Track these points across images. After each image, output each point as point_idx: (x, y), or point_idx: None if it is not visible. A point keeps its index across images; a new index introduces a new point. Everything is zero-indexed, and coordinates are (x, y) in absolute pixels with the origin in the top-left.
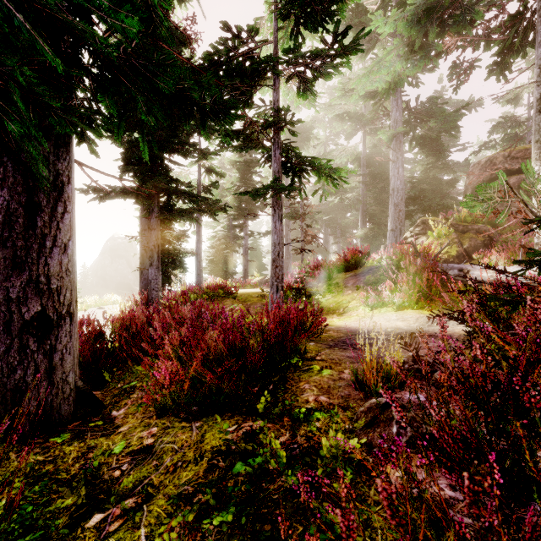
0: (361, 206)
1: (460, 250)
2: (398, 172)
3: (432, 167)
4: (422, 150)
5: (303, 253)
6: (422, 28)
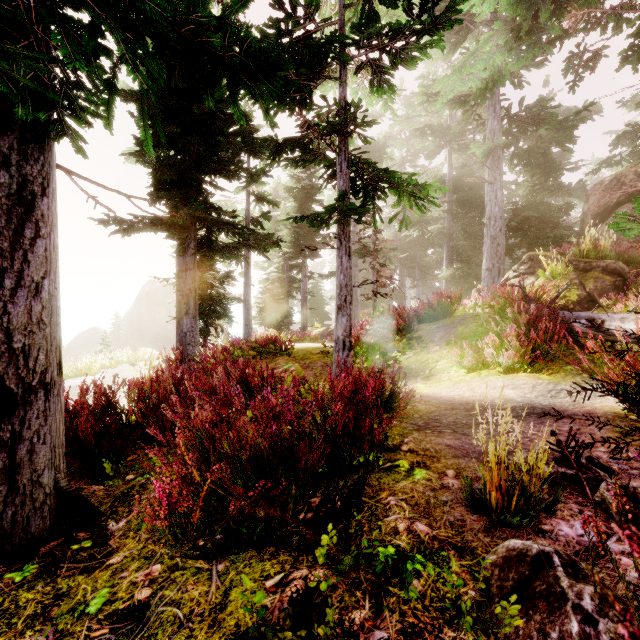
0: (446, 241)
1: (582, 294)
2: (496, 196)
3: (540, 189)
4: (526, 168)
5: (374, 298)
6: (531, 6)
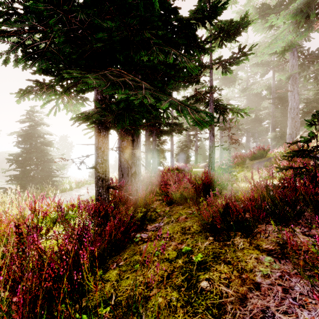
0: (271, 118)
1: None
2: (294, 97)
3: None
4: (314, 81)
5: (229, 149)
6: (304, 14)
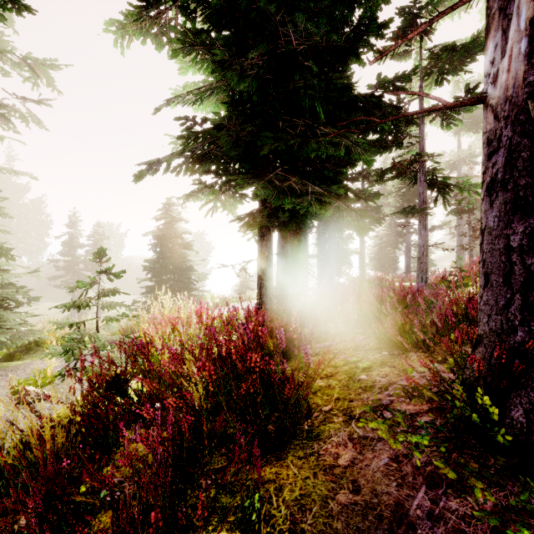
0: None
1: None
2: None
3: None
4: None
5: (470, 248)
6: None
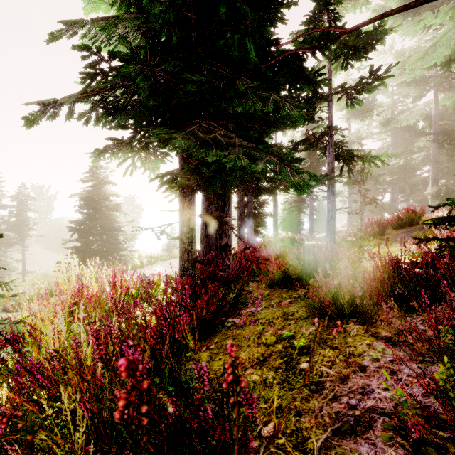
0: (431, 164)
1: None
2: None
3: None
4: None
5: (361, 212)
6: None
